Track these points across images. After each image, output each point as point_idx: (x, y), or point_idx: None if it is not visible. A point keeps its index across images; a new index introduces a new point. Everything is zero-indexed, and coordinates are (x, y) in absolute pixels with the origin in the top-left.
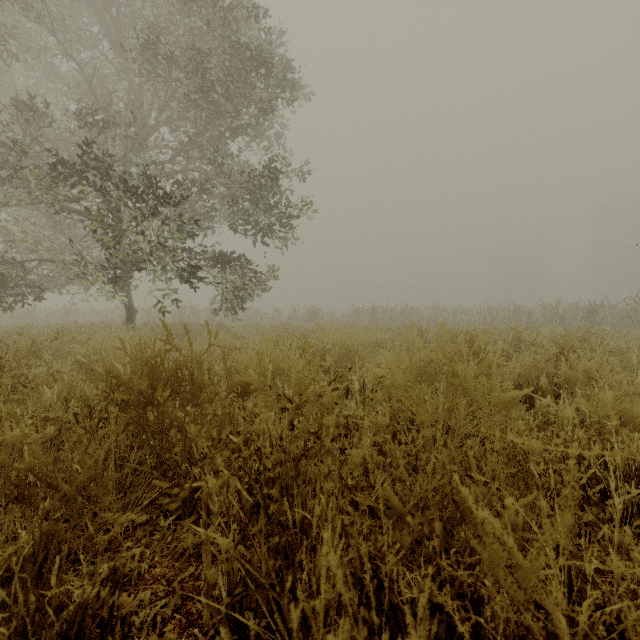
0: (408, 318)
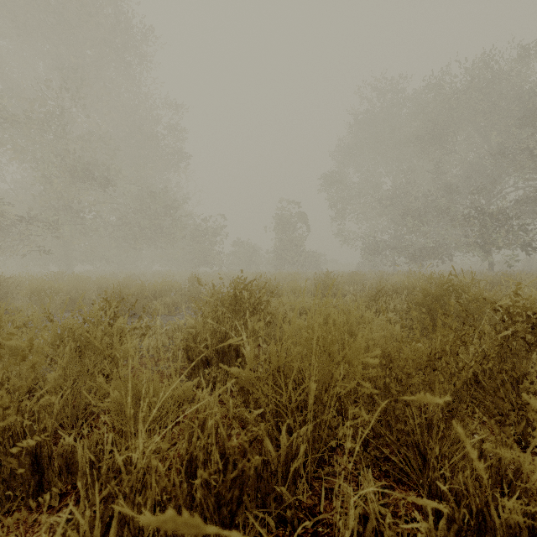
0: None
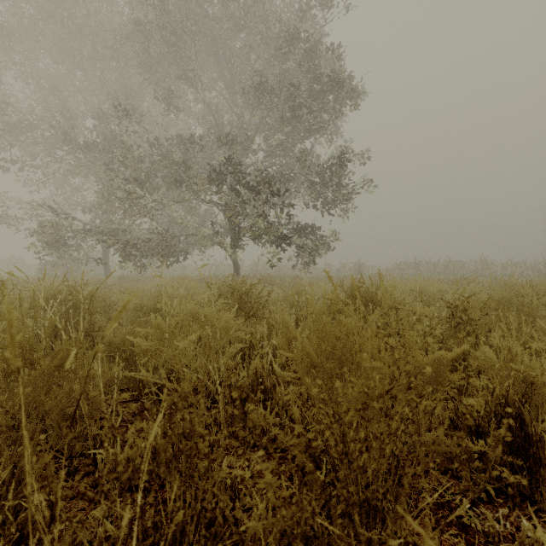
0: (452, 271)
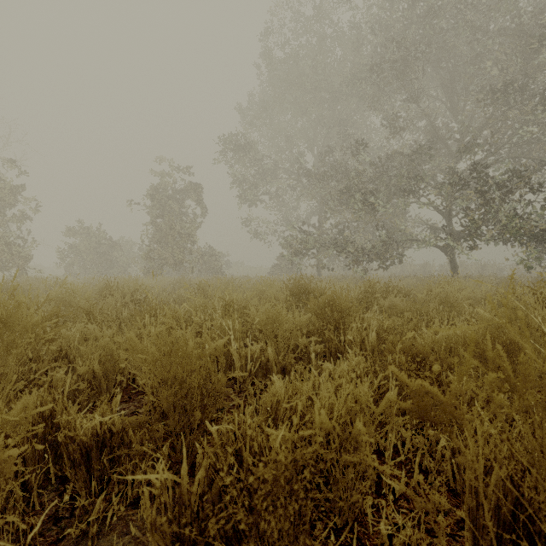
0: None
